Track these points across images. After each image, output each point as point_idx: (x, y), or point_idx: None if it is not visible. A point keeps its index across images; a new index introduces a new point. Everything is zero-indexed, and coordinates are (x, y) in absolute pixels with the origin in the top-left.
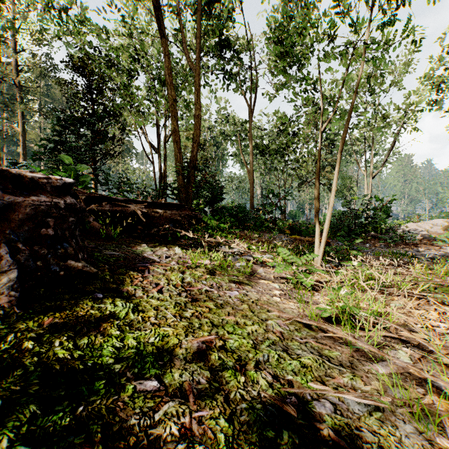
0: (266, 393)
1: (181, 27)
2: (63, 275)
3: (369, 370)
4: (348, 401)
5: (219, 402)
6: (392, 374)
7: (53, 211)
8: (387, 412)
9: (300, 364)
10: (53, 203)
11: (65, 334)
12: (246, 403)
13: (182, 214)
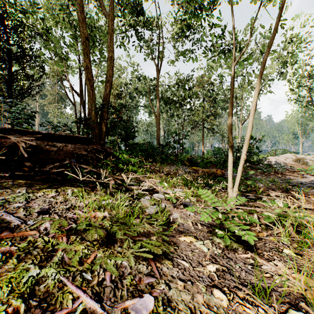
0: None
1: None
2: None
3: None
4: None
5: None
6: None
7: None
8: None
9: None
10: None
11: None
12: None
13: (89, 148)
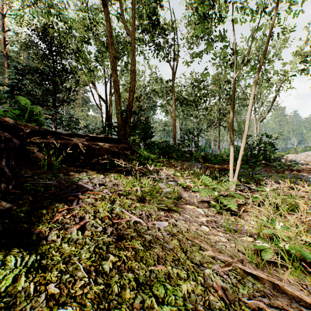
0: None
1: (121, 4)
2: None
3: None
4: None
5: None
6: None
7: None
8: None
9: None
10: None
11: None
12: None
13: (119, 146)
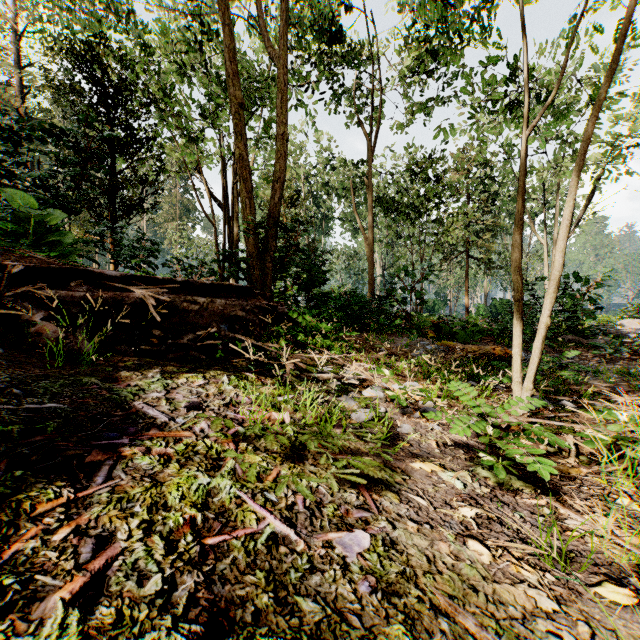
0: None
1: None
2: None
3: None
4: None
5: None
6: None
7: None
8: None
9: None
10: None
11: None
12: None
13: (248, 305)
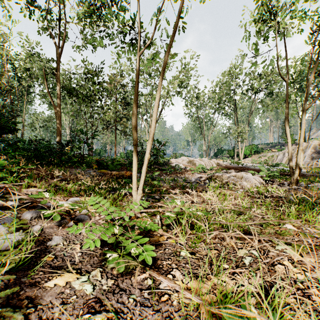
0: None
1: None
2: None
3: None
4: None
5: None
6: None
7: None
8: None
9: None
10: None
11: None
12: None
13: None
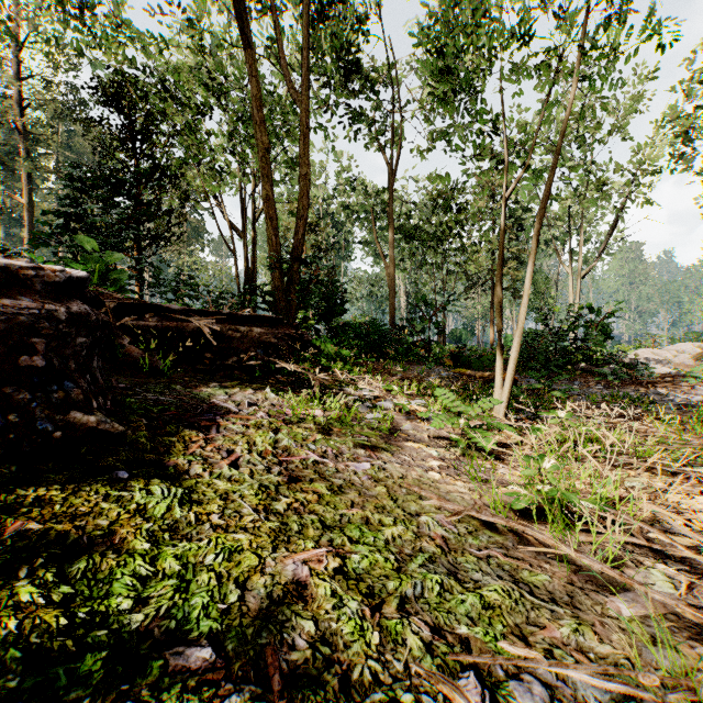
0: (421, 665)
1: (279, 34)
2: (60, 438)
3: (604, 609)
4: (574, 678)
5: (330, 690)
6: (646, 619)
7: (45, 325)
8: (649, 700)
9: (481, 602)
10: (45, 311)
11: (43, 552)
12: (383, 689)
13: (279, 333)
